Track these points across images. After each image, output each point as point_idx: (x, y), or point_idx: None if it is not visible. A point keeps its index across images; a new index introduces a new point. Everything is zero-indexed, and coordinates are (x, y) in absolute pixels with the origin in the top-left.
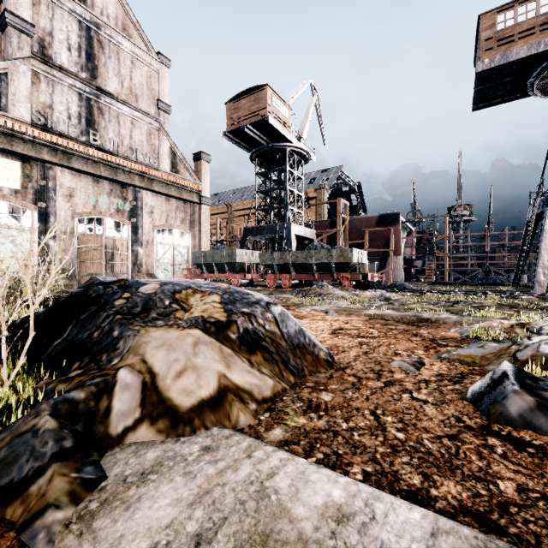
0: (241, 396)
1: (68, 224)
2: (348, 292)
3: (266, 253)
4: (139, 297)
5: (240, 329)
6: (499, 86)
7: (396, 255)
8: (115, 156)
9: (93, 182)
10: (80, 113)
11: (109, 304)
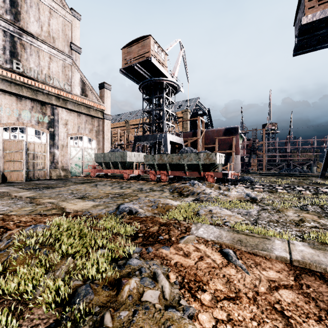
0: None
1: None
2: (215, 189)
3: (149, 155)
4: None
5: None
6: (315, 36)
7: (236, 155)
8: (35, 81)
9: (17, 100)
10: (5, 46)
11: None
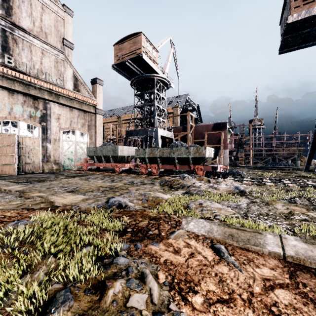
0: None
1: None
2: (205, 182)
3: (140, 149)
4: None
5: None
6: (300, 35)
7: (224, 149)
8: (27, 75)
9: (9, 94)
10: None
11: None
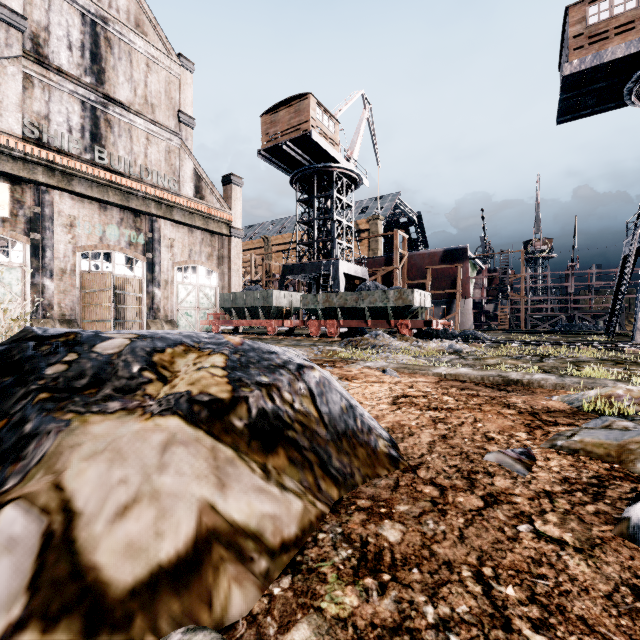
0: (240, 547)
1: (68, 260)
2: (408, 343)
3: (309, 295)
4: (91, 360)
5: (252, 411)
6: (590, 93)
7: (464, 298)
8: (126, 178)
9: (100, 210)
10: (84, 125)
11: (35, 373)
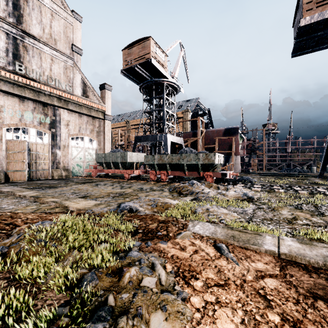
0: None
1: None
2: (213, 189)
3: (149, 156)
4: None
5: None
6: (313, 38)
7: (236, 155)
8: (37, 82)
9: (19, 101)
10: (8, 48)
11: None
